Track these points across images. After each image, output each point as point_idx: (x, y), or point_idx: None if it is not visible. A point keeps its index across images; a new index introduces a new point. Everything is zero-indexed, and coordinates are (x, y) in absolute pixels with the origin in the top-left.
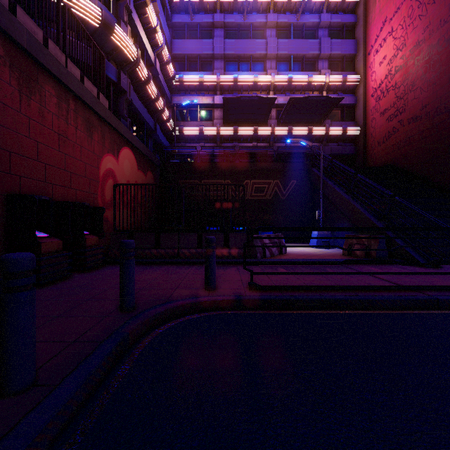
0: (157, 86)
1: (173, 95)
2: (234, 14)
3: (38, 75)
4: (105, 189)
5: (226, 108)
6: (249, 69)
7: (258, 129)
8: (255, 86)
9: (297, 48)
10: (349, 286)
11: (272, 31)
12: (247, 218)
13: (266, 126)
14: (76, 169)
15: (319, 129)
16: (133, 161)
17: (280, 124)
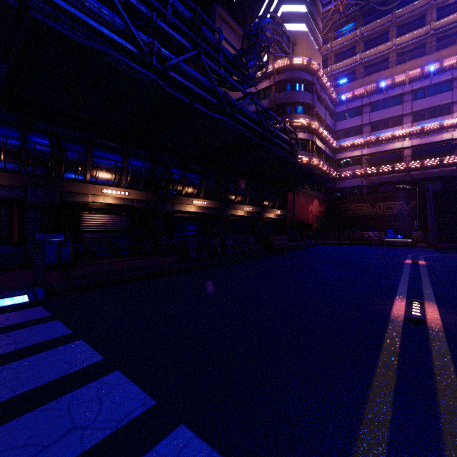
0: (326, 156)
1: (335, 154)
2: (377, 94)
3: (299, 194)
4: (309, 217)
5: (368, 160)
6: (389, 125)
7: (395, 166)
8: (393, 137)
9: (430, 103)
10: (375, 242)
11: (408, 96)
12: (379, 224)
13: (402, 162)
14: (304, 213)
15: (450, 158)
16: (317, 203)
17: (413, 159)
